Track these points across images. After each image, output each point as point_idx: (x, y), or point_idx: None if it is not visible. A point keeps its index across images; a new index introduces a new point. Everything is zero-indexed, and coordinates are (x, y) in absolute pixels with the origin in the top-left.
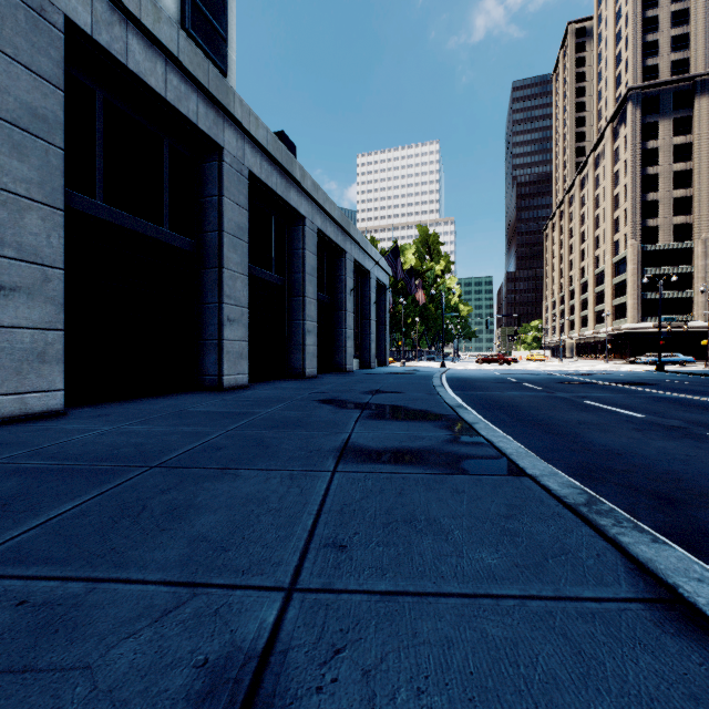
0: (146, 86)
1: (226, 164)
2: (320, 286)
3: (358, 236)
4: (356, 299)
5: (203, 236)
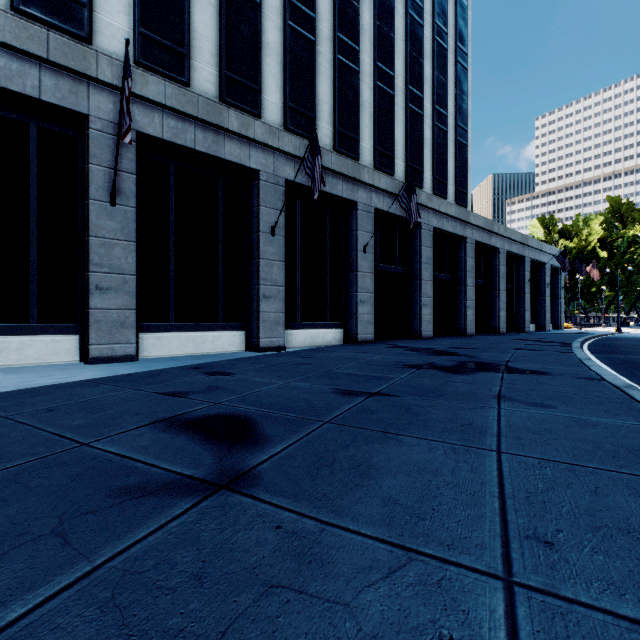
0: (446, 231)
1: (467, 243)
2: (506, 280)
3: (534, 243)
4: (532, 283)
5: (457, 273)
